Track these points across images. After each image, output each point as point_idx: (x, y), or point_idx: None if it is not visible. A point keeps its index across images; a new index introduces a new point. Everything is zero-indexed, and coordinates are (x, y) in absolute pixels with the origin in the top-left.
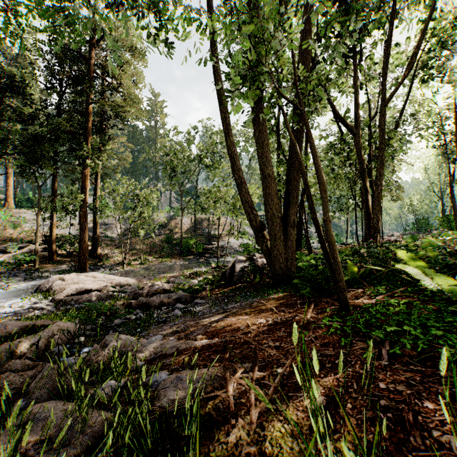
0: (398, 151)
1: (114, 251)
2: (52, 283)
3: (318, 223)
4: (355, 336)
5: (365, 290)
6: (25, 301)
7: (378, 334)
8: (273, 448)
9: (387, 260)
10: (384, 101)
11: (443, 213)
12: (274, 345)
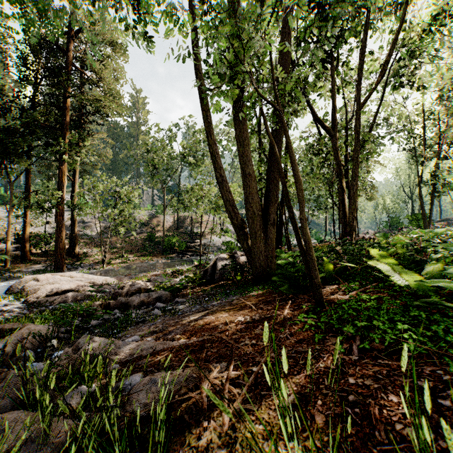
0: (372, 152)
1: (93, 250)
2: (25, 283)
3: (295, 221)
4: (329, 332)
5: (340, 287)
6: None
7: (349, 330)
8: (243, 450)
9: (361, 257)
10: (359, 104)
11: (413, 212)
12: (250, 343)
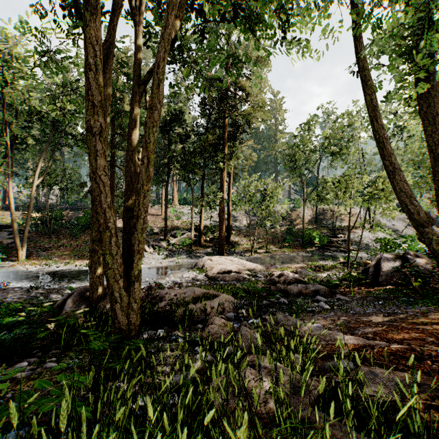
0: None
1: (242, 240)
2: (204, 262)
3: None
4: None
5: None
6: (189, 273)
7: None
8: None
9: None
10: None
11: None
12: None
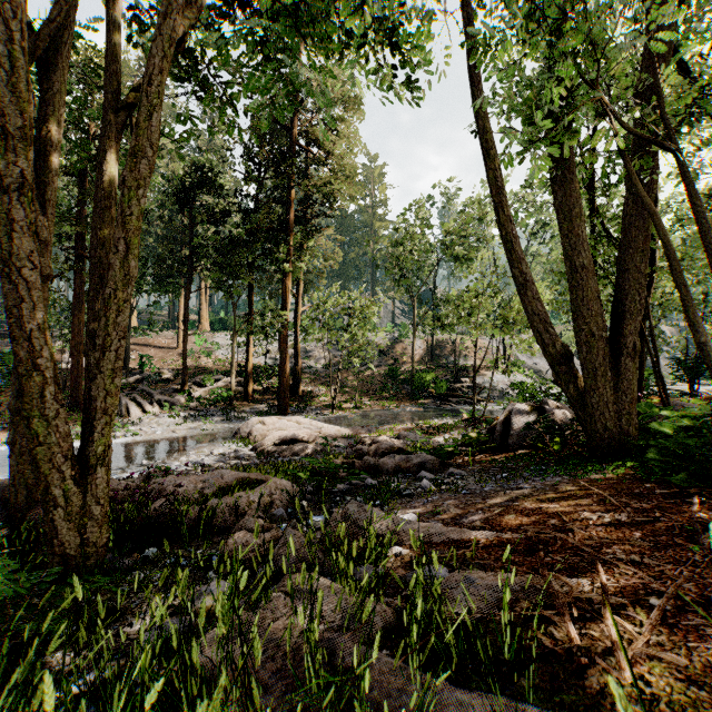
0: None
1: (319, 388)
2: (251, 427)
3: (711, 351)
4: None
5: None
6: (225, 447)
7: None
8: None
9: None
10: None
11: None
12: (630, 558)
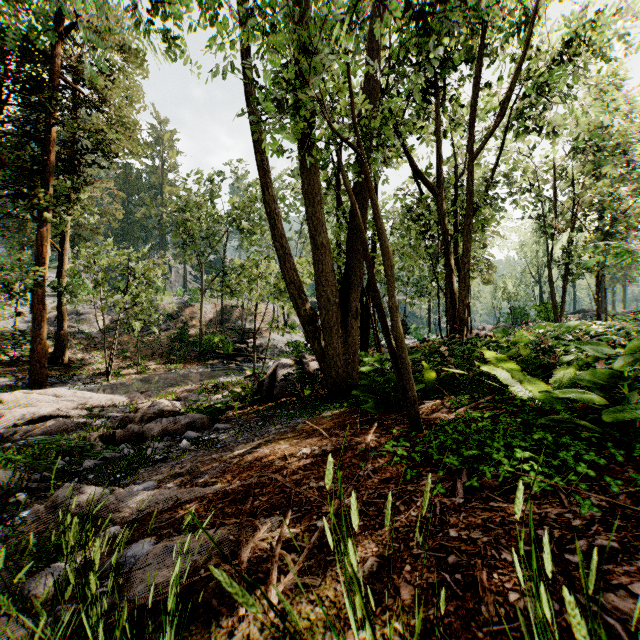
0: (489, 220)
1: (93, 355)
2: None
3: (383, 311)
4: (426, 465)
5: (444, 402)
6: None
7: (452, 461)
8: None
9: (473, 360)
10: (472, 153)
11: (542, 300)
12: (317, 485)
